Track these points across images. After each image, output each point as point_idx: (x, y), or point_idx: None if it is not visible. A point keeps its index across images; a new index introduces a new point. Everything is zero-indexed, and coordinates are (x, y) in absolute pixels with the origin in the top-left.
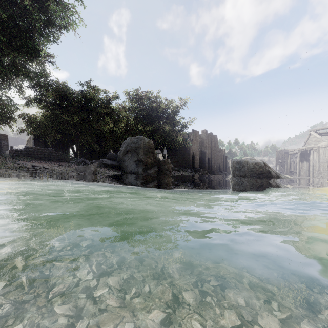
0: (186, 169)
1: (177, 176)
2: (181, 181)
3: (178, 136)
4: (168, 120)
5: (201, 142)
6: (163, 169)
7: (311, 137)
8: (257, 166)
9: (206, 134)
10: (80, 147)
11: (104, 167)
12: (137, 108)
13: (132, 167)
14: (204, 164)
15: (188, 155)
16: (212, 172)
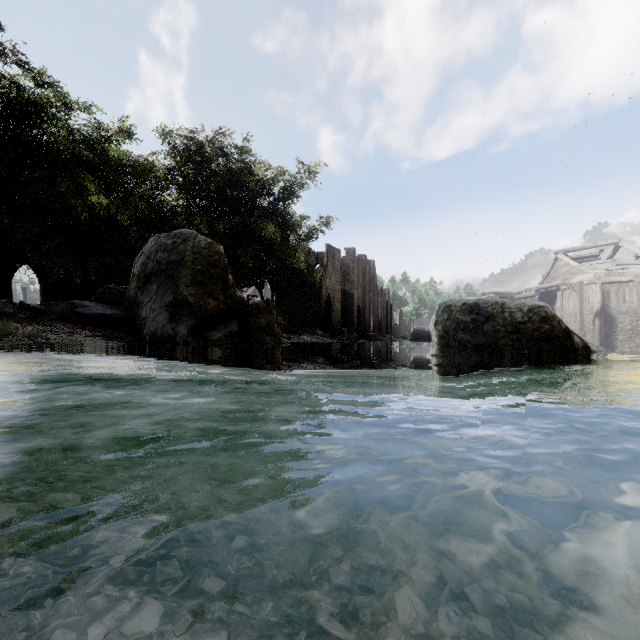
0: (313, 329)
1: (294, 345)
2: (303, 359)
3: (295, 252)
4: (274, 214)
5: (343, 274)
6: (256, 330)
7: (558, 264)
8: (534, 318)
9: (354, 256)
10: (45, 274)
11: (72, 324)
12: (191, 174)
13: (159, 322)
14: (351, 320)
15: (317, 298)
16: (366, 337)
